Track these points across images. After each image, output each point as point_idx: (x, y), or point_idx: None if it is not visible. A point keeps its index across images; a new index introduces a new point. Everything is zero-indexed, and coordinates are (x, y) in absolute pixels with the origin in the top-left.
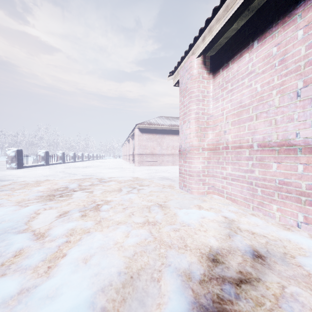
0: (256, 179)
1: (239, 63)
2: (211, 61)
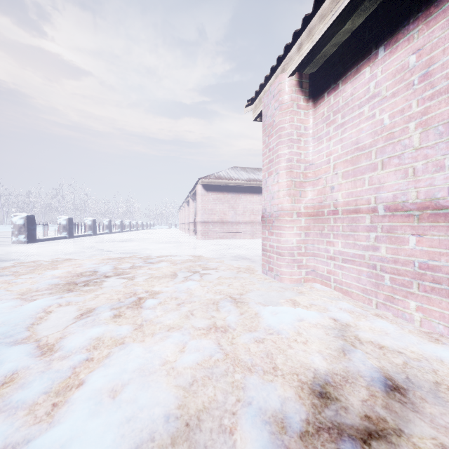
0: (382, 261)
1: (355, 83)
2: (310, 81)
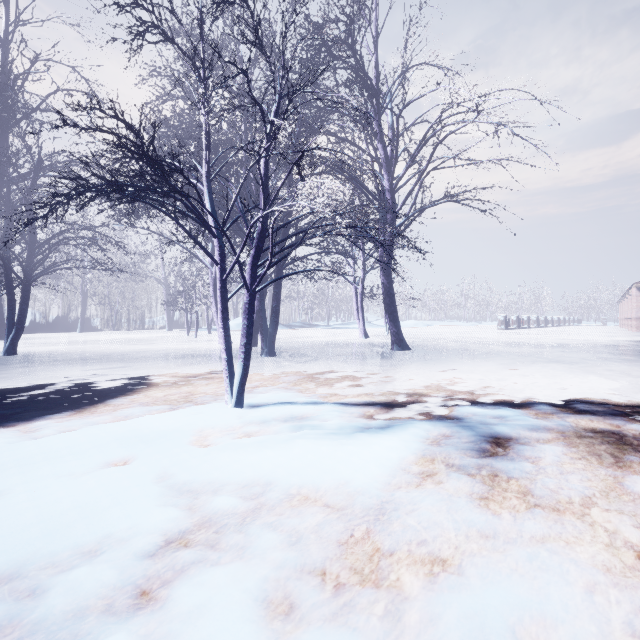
0: None
1: None
2: None
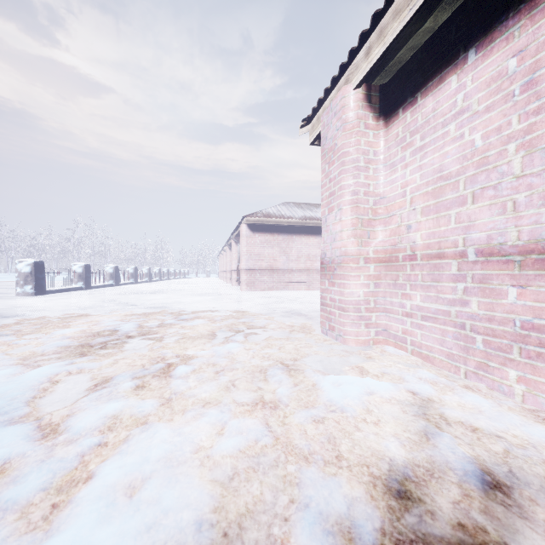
0: (473, 318)
1: (438, 95)
2: (381, 94)
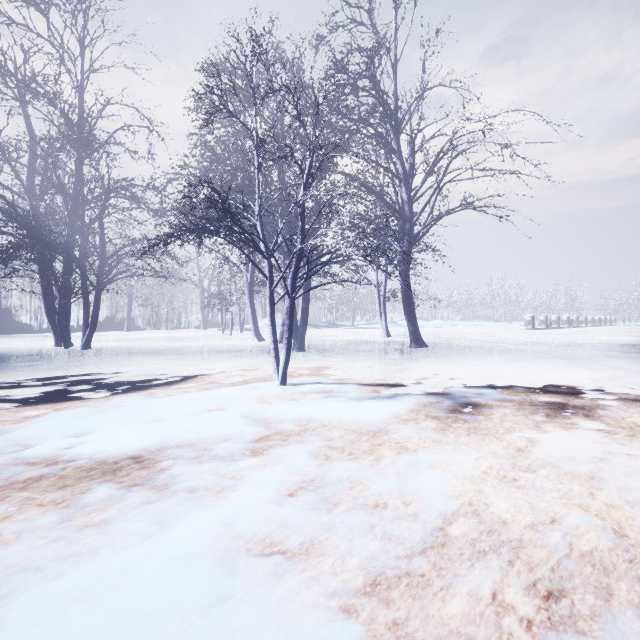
0: None
1: None
2: None
